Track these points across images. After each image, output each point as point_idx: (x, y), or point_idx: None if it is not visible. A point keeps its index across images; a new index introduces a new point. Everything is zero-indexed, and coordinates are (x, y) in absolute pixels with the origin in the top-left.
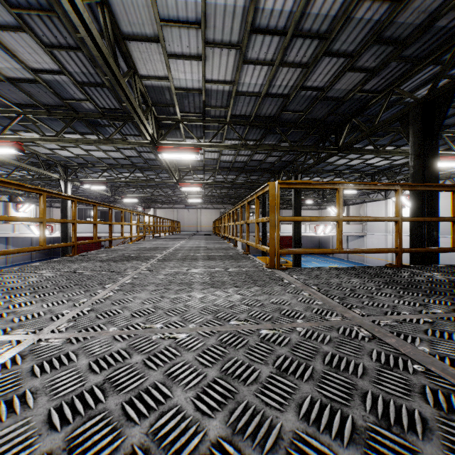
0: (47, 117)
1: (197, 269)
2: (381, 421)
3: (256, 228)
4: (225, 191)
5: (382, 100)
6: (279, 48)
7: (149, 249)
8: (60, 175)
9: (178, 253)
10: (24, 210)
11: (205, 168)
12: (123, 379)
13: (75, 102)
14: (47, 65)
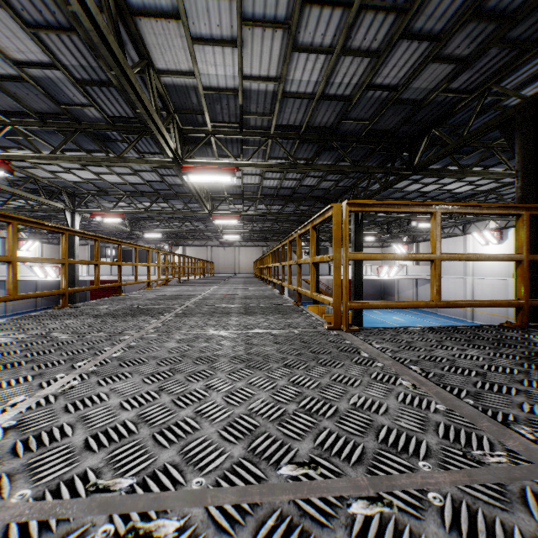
0: (42, 129)
1: (227, 331)
2: None
3: (311, 270)
4: (269, 225)
5: (472, 104)
6: (341, 28)
7: (169, 298)
8: (65, 204)
9: (206, 304)
10: (27, 248)
11: (244, 196)
12: None
13: (76, 109)
14: (34, 56)
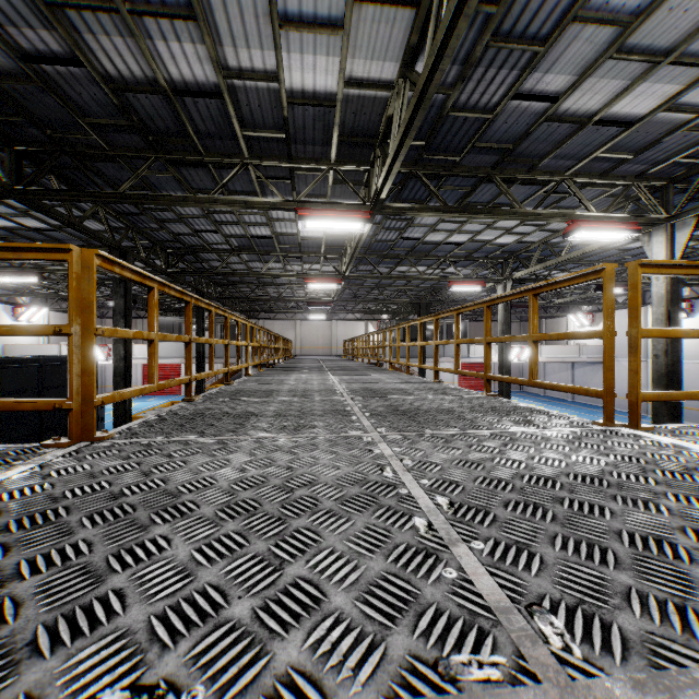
0: None
1: None
2: (1, 533)
3: None
4: None
5: None
6: None
7: None
8: None
9: None
10: None
11: None
12: (257, 568)
13: None
14: None
